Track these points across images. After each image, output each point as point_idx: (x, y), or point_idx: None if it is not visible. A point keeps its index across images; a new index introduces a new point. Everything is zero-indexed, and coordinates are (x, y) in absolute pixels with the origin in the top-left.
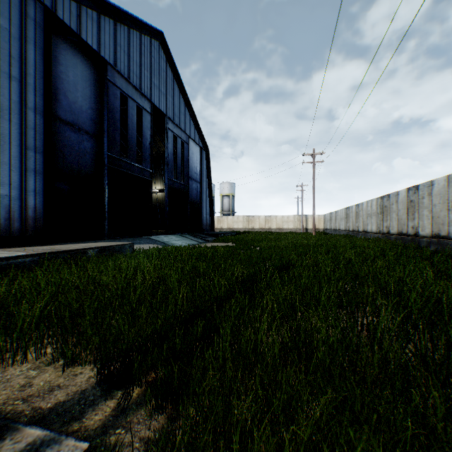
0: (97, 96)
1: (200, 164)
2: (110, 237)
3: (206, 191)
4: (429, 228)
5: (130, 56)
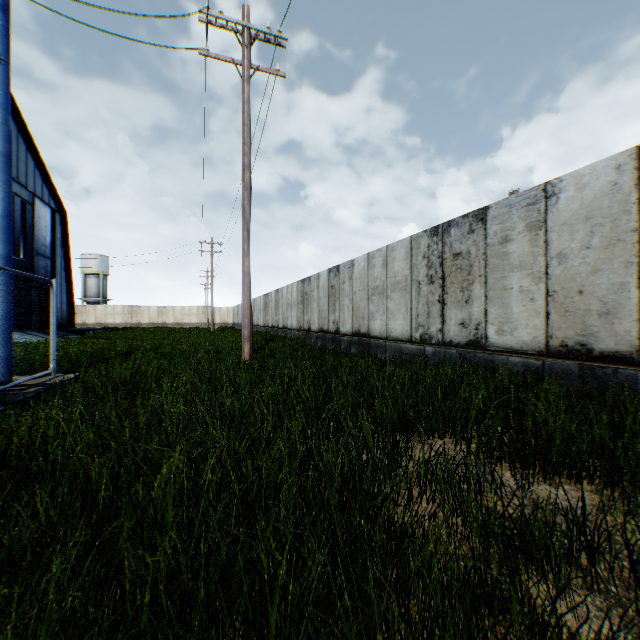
0: None
1: (52, 233)
2: None
3: (62, 271)
4: (282, 322)
5: None
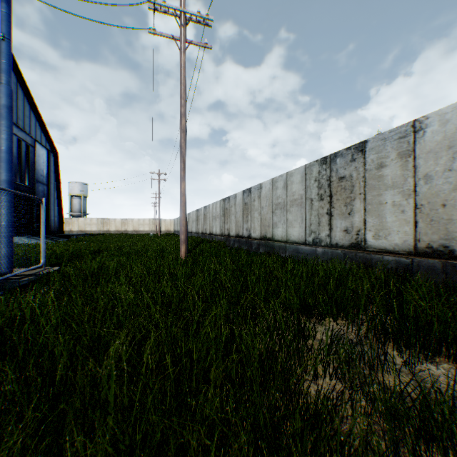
0: None
1: (48, 167)
2: None
3: (55, 194)
4: (209, 229)
5: None
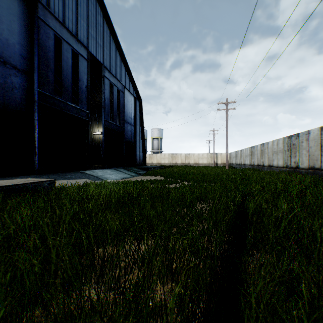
0: (27, 33)
1: (134, 111)
2: (41, 172)
3: (139, 133)
4: None
5: (65, 3)
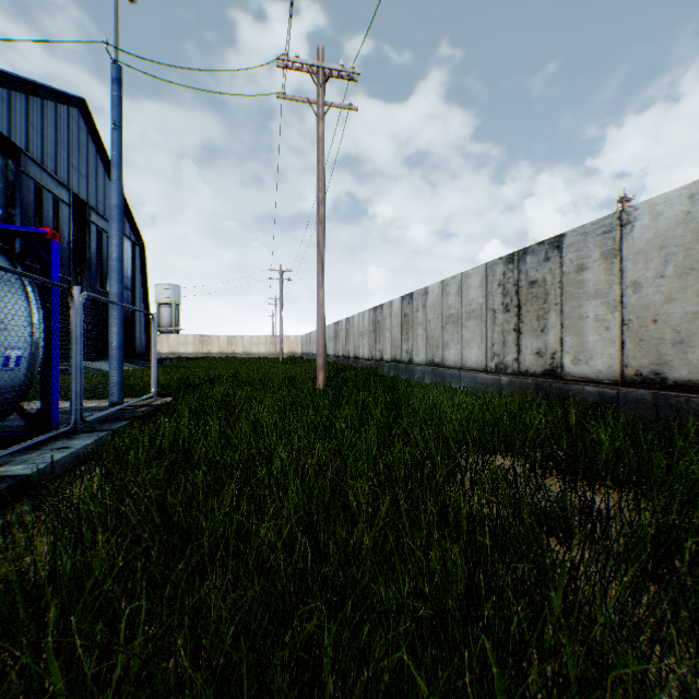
0: (3, 187)
1: (132, 265)
2: None
3: (141, 302)
4: (353, 351)
5: (45, 135)
